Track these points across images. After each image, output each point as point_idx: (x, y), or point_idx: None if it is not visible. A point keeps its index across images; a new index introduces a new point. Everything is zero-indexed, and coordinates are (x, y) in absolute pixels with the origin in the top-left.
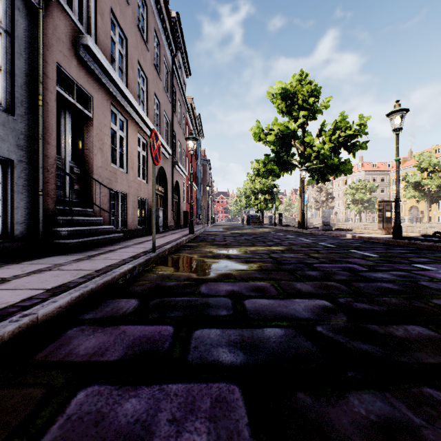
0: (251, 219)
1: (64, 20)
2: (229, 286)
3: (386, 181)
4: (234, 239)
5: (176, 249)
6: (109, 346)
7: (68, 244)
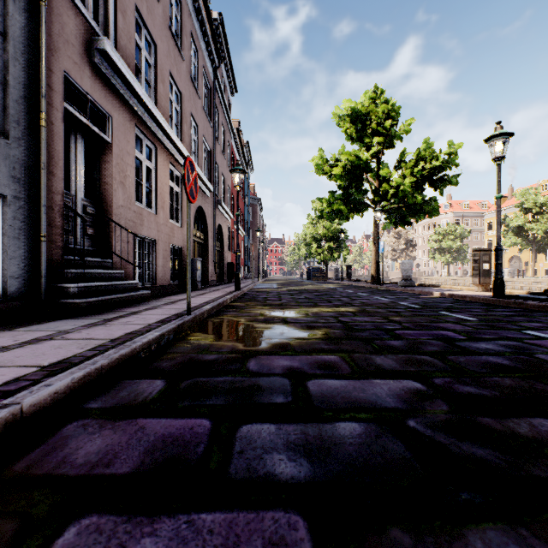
0: (312, 272)
1: (74, 17)
2: (287, 361)
3: (480, 225)
4: (292, 297)
5: (218, 311)
6: (120, 451)
7: (78, 304)
